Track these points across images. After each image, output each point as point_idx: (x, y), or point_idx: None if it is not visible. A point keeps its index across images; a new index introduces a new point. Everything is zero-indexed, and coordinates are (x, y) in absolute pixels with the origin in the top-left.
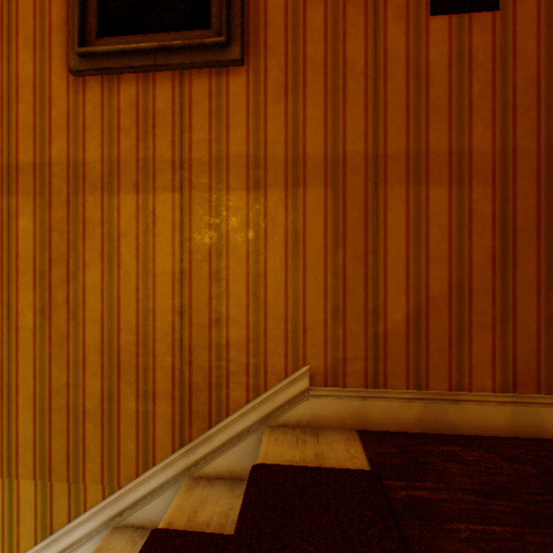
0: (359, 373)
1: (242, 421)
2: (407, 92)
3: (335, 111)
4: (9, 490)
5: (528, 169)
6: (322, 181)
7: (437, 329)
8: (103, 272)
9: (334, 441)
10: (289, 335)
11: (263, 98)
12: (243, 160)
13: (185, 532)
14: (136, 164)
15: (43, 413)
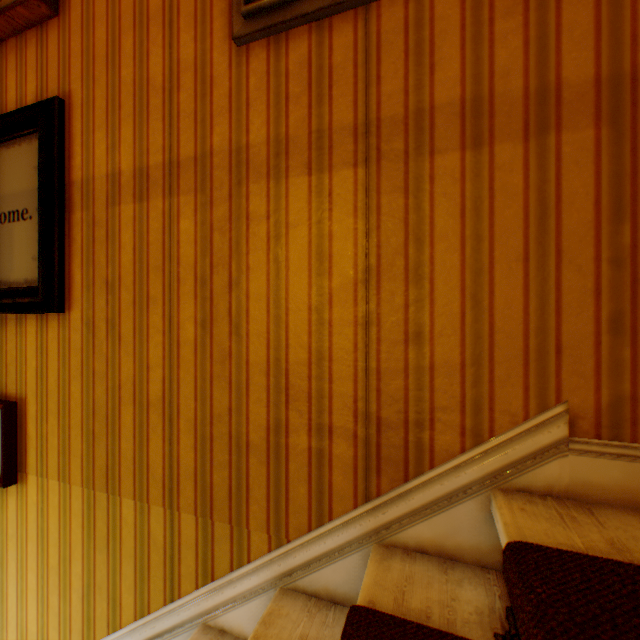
0: None
1: (454, 477)
2: None
3: (615, 4)
4: (171, 522)
5: None
6: (590, 117)
7: None
8: (268, 276)
9: (631, 527)
10: (531, 357)
11: (486, 13)
12: (454, 108)
13: (399, 620)
14: (307, 139)
15: (204, 440)
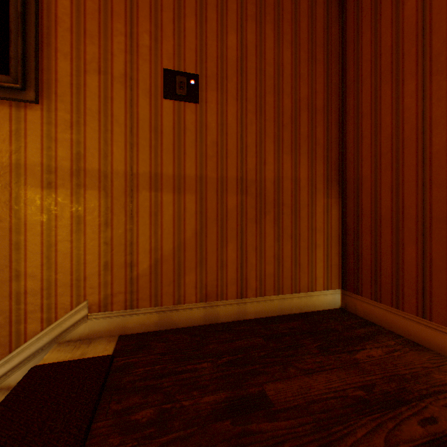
0: (122, 301)
1: (38, 343)
2: (151, 139)
3: (107, 144)
4: None
5: (213, 187)
6: (98, 185)
7: (168, 272)
8: None
9: (100, 344)
10: (75, 282)
11: (54, 128)
12: (39, 167)
13: None
14: None
15: None
